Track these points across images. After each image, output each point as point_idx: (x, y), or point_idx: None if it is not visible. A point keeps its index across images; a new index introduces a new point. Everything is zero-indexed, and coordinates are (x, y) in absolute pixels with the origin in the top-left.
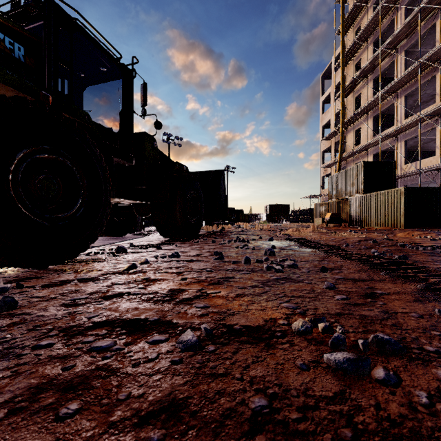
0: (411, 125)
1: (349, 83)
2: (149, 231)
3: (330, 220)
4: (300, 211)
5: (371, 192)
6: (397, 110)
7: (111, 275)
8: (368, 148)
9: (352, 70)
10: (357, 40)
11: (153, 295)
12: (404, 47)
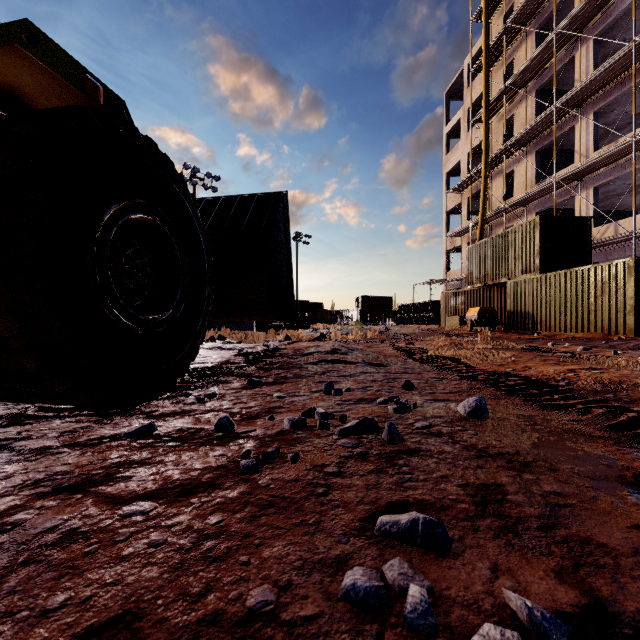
0: (610, 159)
1: (496, 96)
2: None
3: (478, 321)
4: (414, 306)
5: (551, 271)
6: (581, 137)
7: None
8: (529, 202)
9: (498, 79)
10: (510, 25)
11: None
12: (593, 30)
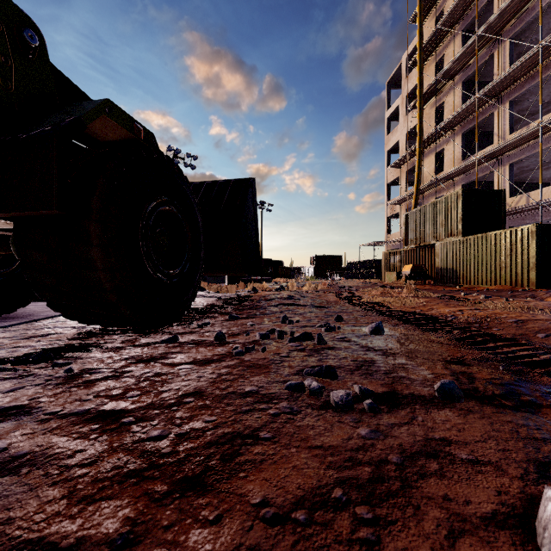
0: (522, 140)
1: (428, 87)
2: None
3: (411, 276)
4: (360, 263)
5: (471, 234)
6: (499, 122)
7: None
8: (456, 176)
9: (431, 72)
10: (440, 27)
11: None
12: (509, 32)
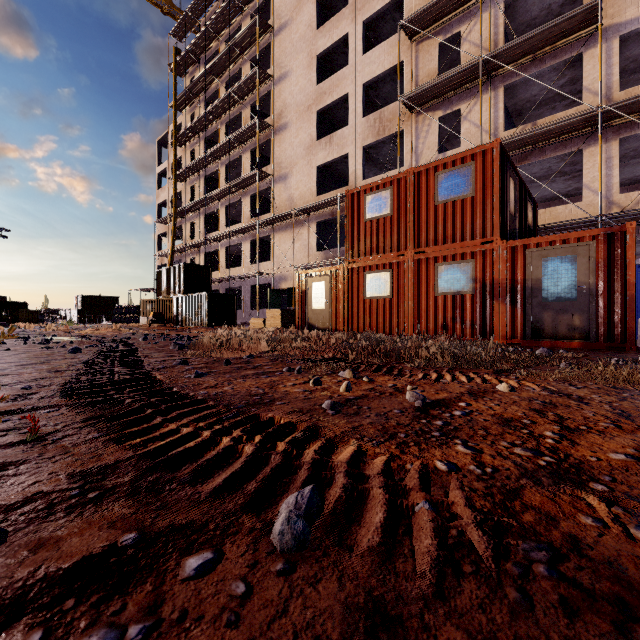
0: (227, 236)
1: (182, 171)
2: None
3: (153, 320)
4: (126, 308)
5: (191, 293)
6: (221, 217)
7: None
8: (200, 246)
9: (188, 156)
10: (189, 129)
11: None
12: (225, 161)
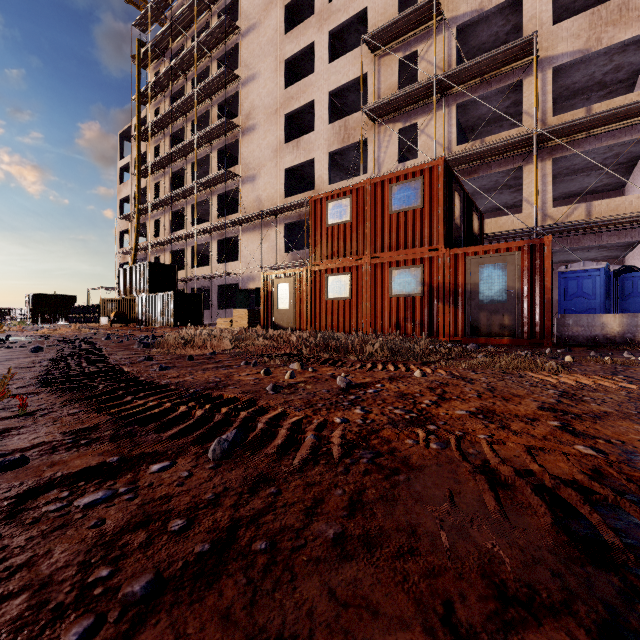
0: (194, 235)
1: (146, 167)
2: None
3: (114, 320)
4: (85, 308)
5: (156, 292)
6: (188, 215)
7: None
8: (166, 244)
9: (152, 151)
10: (154, 124)
11: None
12: (192, 159)
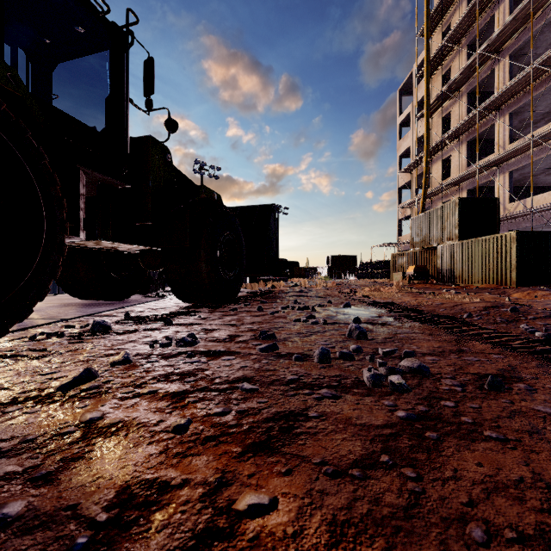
0: (518, 151)
1: (435, 99)
2: (167, 291)
3: (413, 276)
4: (371, 264)
5: (467, 238)
6: (500, 132)
7: (15, 407)
8: (461, 182)
9: (439, 82)
10: (446, 42)
11: (43, 541)
12: (508, 50)
